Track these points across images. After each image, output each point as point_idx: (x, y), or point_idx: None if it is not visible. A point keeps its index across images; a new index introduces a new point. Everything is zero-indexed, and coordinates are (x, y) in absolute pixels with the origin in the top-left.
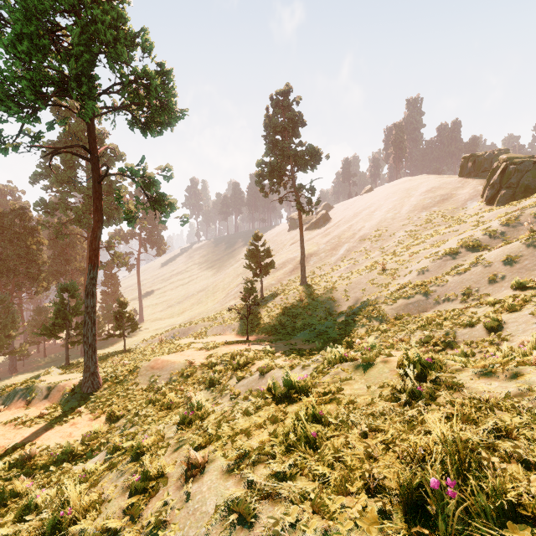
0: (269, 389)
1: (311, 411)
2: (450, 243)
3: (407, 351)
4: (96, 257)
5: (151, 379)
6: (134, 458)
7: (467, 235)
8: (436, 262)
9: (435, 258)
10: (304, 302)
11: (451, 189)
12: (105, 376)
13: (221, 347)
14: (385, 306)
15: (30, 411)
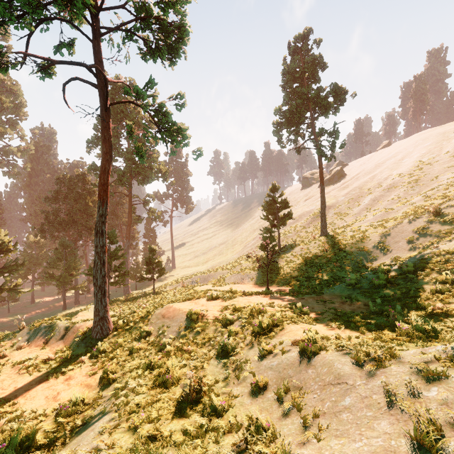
0: None
1: None
2: None
3: None
4: (105, 193)
5: (159, 330)
6: None
7: None
8: None
9: None
10: (329, 253)
11: None
12: (117, 321)
13: (238, 298)
14: None
15: (43, 352)
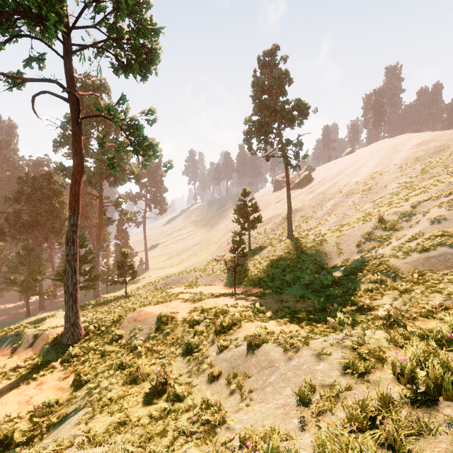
0: None
1: None
2: None
3: None
4: (76, 203)
5: (131, 333)
6: None
7: None
8: None
9: (452, 205)
10: (292, 255)
11: (447, 140)
12: (89, 326)
13: (207, 300)
14: (395, 259)
15: (11, 361)
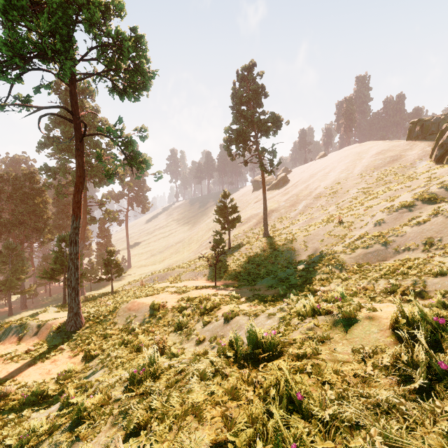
0: (231, 344)
1: (284, 390)
2: (405, 197)
3: (402, 306)
4: (79, 209)
5: (127, 320)
6: (73, 425)
7: (421, 190)
8: (392, 214)
9: (391, 211)
10: (267, 252)
11: (400, 151)
12: (88, 316)
13: (191, 292)
14: (344, 255)
15: (20, 347)
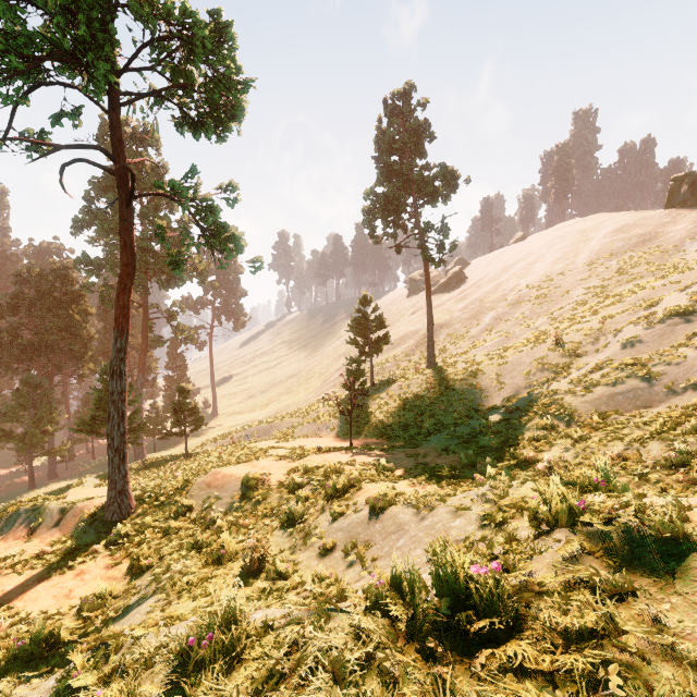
0: (395, 583)
1: None
2: (673, 299)
3: None
4: (125, 318)
5: (204, 504)
6: None
7: None
8: (655, 328)
9: (652, 322)
10: (434, 392)
11: (655, 226)
12: (141, 495)
13: (311, 457)
14: (572, 397)
15: (30, 546)
